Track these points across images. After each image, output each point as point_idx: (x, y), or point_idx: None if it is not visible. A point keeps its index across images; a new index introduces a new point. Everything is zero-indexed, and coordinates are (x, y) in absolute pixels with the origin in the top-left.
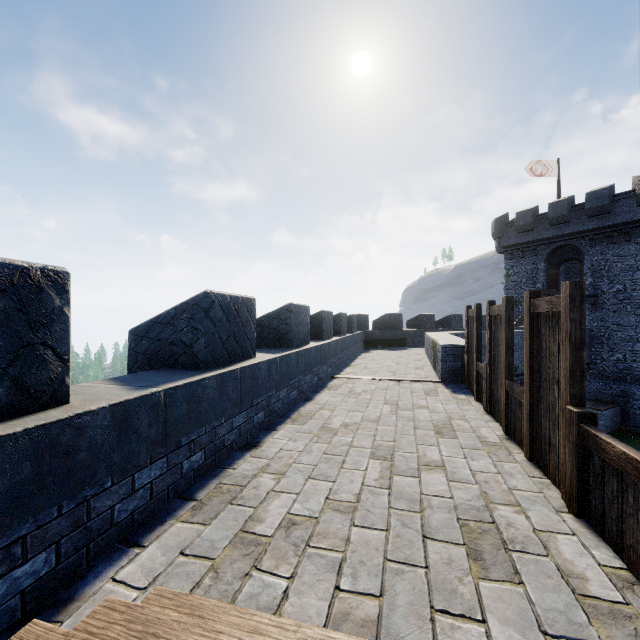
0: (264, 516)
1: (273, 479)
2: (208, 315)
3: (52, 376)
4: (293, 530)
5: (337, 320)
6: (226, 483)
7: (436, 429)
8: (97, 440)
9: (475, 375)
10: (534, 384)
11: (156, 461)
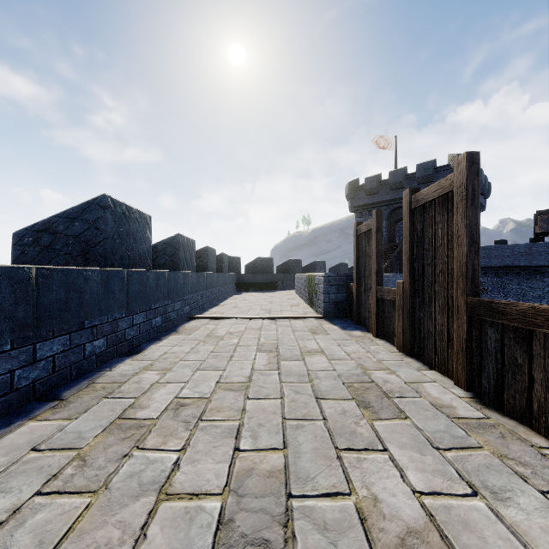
0: None
1: None
2: None
3: None
4: None
5: (203, 254)
6: None
7: (352, 393)
8: None
9: (375, 304)
10: None
11: None
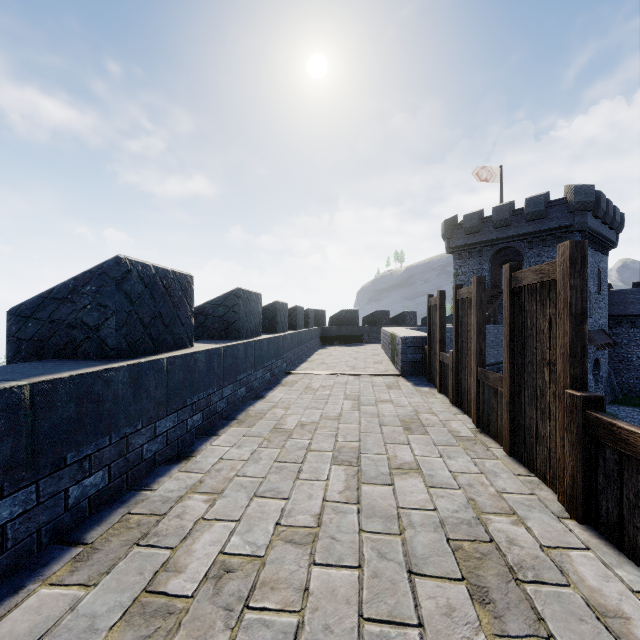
0: (186, 560)
1: (206, 501)
2: (121, 288)
3: None
4: (227, 580)
5: (293, 313)
6: (138, 512)
7: (403, 425)
8: None
9: (438, 366)
10: (515, 369)
11: (14, 492)
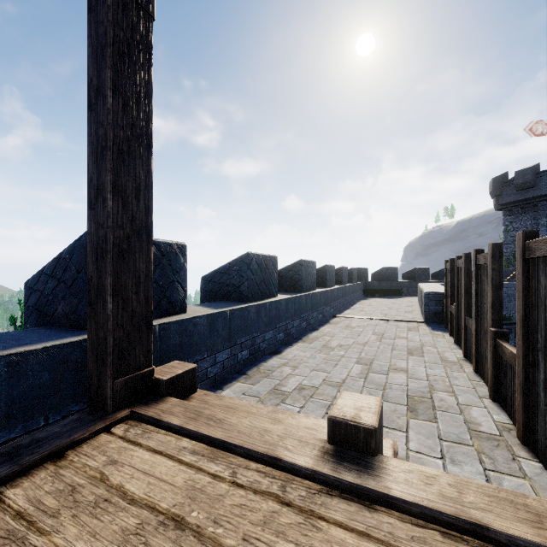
0: (286, 385)
1: (290, 370)
2: (249, 268)
3: (180, 298)
4: (303, 392)
5: (339, 272)
6: (262, 369)
7: (409, 351)
8: (201, 331)
9: (449, 315)
10: (479, 317)
11: (225, 350)
